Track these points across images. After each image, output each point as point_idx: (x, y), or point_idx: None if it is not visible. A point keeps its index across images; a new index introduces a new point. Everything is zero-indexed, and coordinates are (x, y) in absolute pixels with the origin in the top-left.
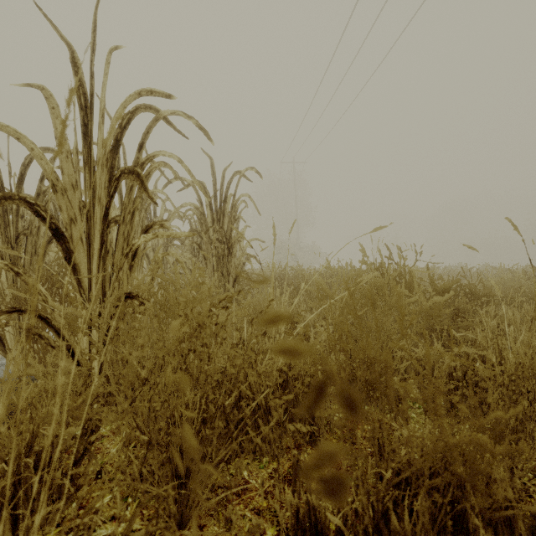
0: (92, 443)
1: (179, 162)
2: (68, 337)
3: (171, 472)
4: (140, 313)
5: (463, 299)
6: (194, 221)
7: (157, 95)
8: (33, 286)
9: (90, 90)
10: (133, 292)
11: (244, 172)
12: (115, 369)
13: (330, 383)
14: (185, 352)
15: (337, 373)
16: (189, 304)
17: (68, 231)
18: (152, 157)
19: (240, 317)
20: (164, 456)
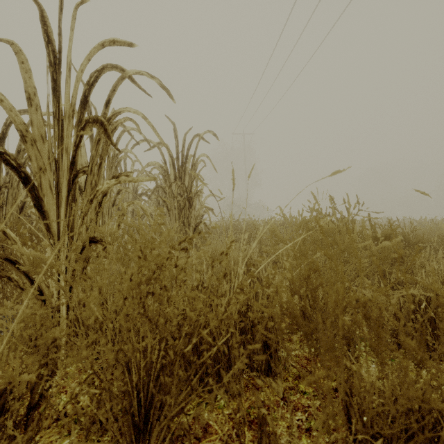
0: (48, 388)
1: (143, 118)
2: (37, 279)
3: (127, 423)
4: (103, 256)
5: (401, 245)
6: (159, 179)
7: (119, 44)
8: (2, 231)
9: (59, 46)
10: (97, 236)
11: (202, 135)
12: (82, 310)
13: (298, 330)
14: (143, 295)
15: (286, 312)
16: (148, 246)
17: (37, 180)
18: (118, 112)
19: (199, 262)
20: (119, 407)
